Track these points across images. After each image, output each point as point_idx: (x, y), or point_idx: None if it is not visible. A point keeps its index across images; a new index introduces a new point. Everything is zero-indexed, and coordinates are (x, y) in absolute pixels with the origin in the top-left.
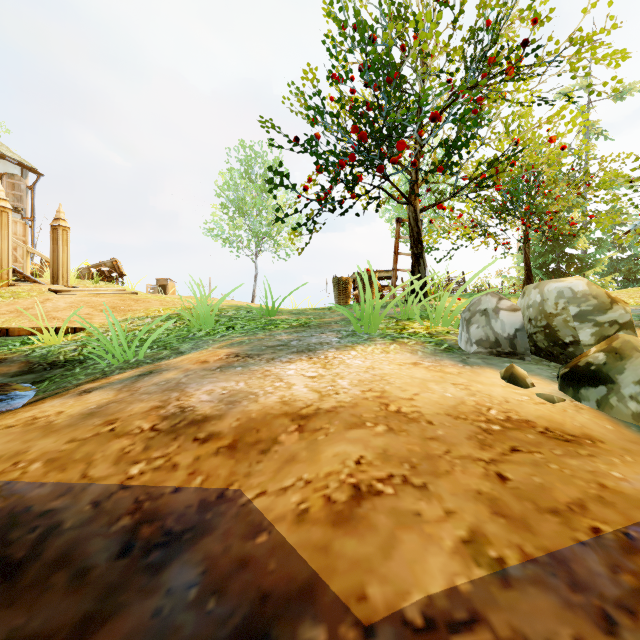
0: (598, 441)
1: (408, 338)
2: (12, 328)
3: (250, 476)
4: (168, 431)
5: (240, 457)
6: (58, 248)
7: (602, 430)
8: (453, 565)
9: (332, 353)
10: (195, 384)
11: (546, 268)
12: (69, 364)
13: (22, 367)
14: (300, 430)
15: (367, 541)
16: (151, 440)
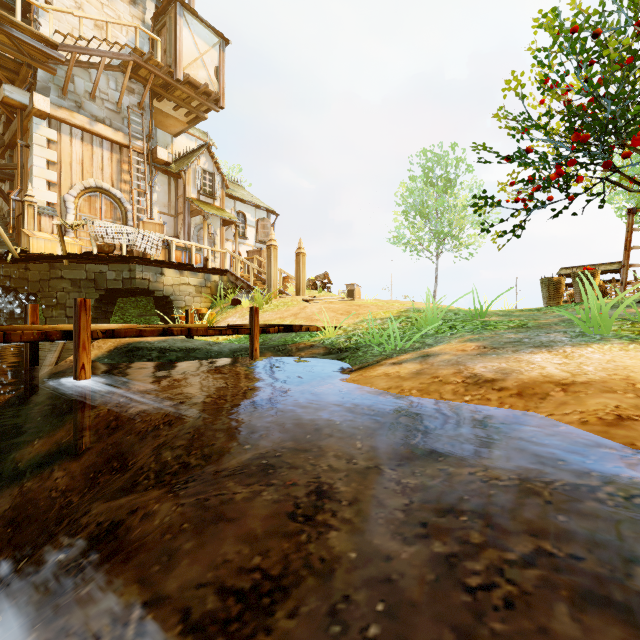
0: None
1: None
2: (310, 326)
3: (538, 408)
4: (473, 384)
5: (527, 399)
6: (300, 269)
7: None
8: None
9: (569, 349)
10: (470, 363)
11: None
12: (349, 350)
13: (325, 350)
14: (564, 391)
15: (631, 432)
16: (466, 387)
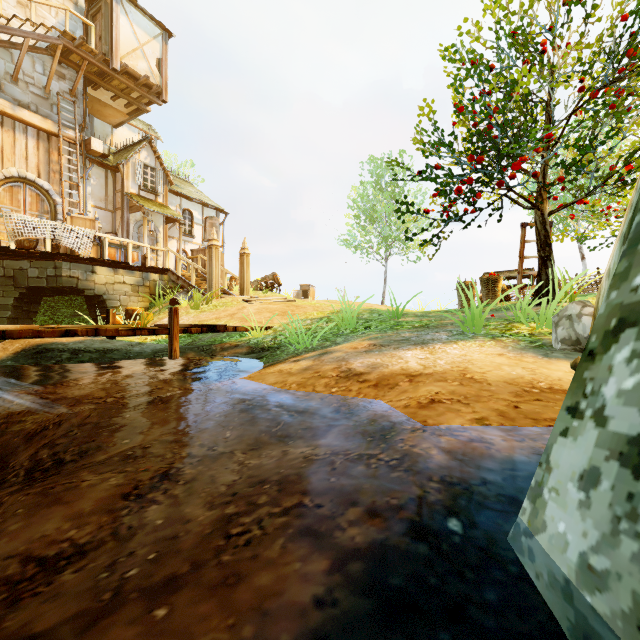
0: None
1: (507, 337)
2: (238, 327)
3: (384, 396)
4: (344, 377)
5: (380, 389)
6: (244, 269)
7: None
8: (466, 422)
9: (438, 345)
10: (353, 359)
11: None
12: (271, 349)
13: (248, 350)
14: (410, 381)
15: (431, 412)
16: (338, 380)
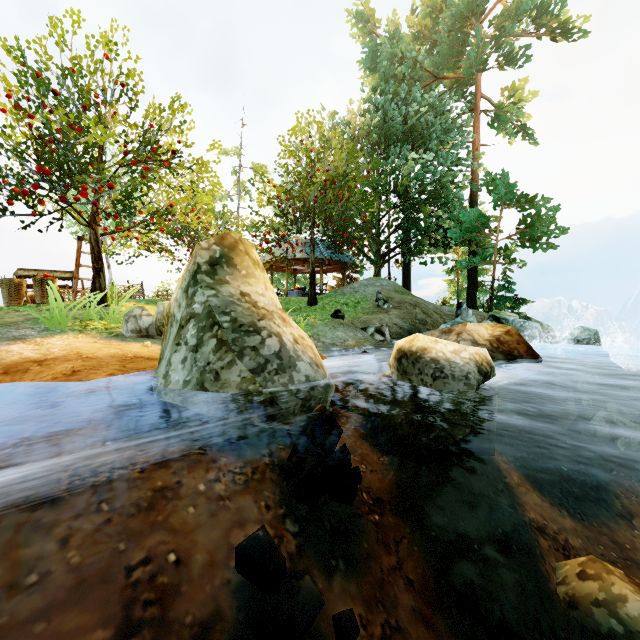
0: None
1: (91, 331)
2: None
3: (23, 378)
4: None
5: (13, 375)
6: None
7: None
8: (105, 376)
9: (39, 339)
10: None
11: None
12: None
13: None
14: (40, 365)
15: (81, 376)
16: None
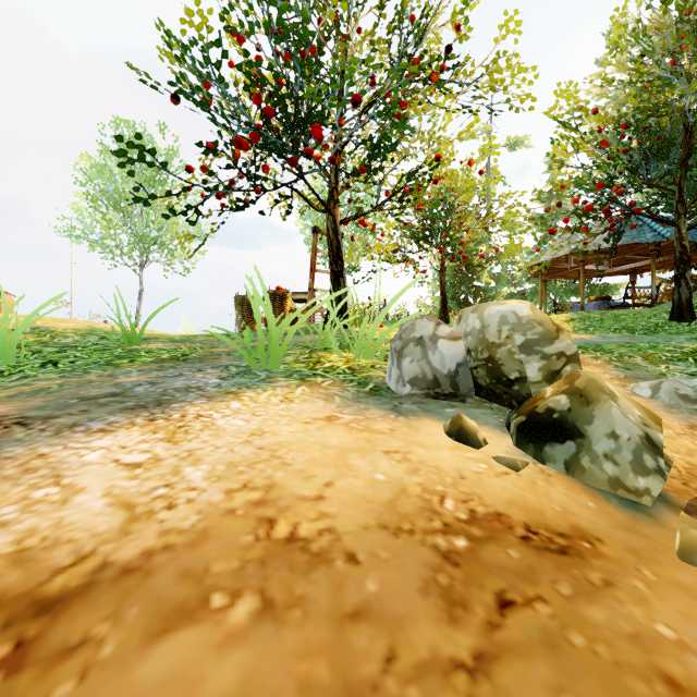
0: (595, 540)
1: (323, 376)
2: None
3: None
4: None
5: None
6: None
7: (588, 513)
8: None
9: (197, 407)
10: None
11: (457, 299)
12: None
13: None
14: (12, 664)
15: None
16: None
